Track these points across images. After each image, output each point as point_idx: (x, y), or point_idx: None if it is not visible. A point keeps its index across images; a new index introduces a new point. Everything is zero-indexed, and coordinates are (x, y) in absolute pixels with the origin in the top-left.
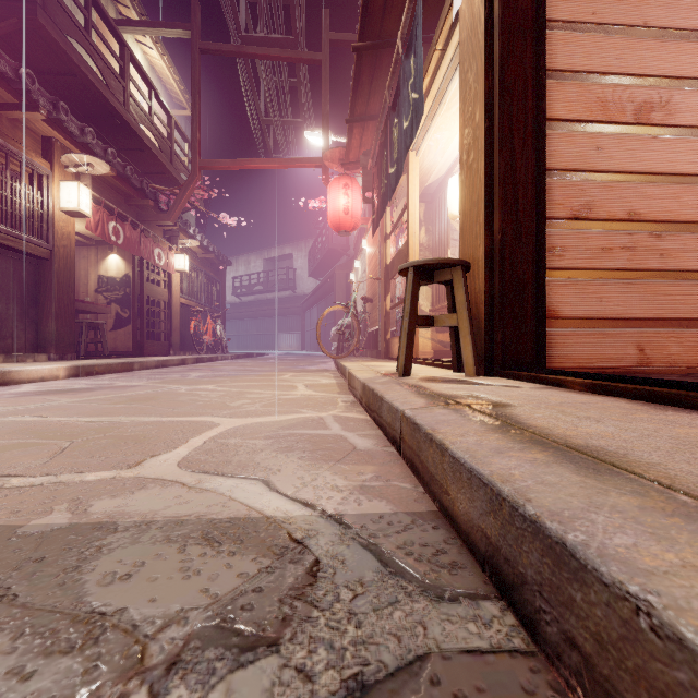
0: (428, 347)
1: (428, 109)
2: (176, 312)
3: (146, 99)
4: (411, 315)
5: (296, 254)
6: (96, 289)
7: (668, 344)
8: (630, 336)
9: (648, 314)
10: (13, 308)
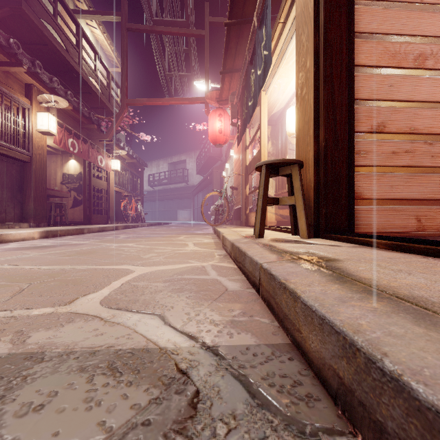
0: (273, 218)
1: (273, 63)
2: (112, 196)
3: (93, 61)
4: (264, 197)
5: (188, 160)
6: (61, 182)
7: (437, 216)
8: (411, 211)
9: (423, 196)
10: (6, 193)
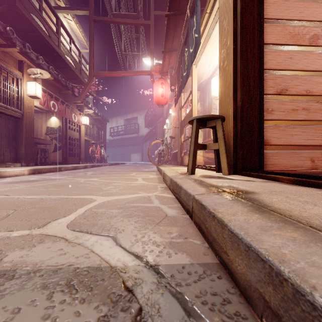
0: (201, 160)
1: (202, 44)
2: (82, 143)
3: (68, 44)
4: (195, 144)
5: (139, 117)
6: (45, 133)
7: None
8: (307, 154)
9: (316, 143)
10: (4, 141)
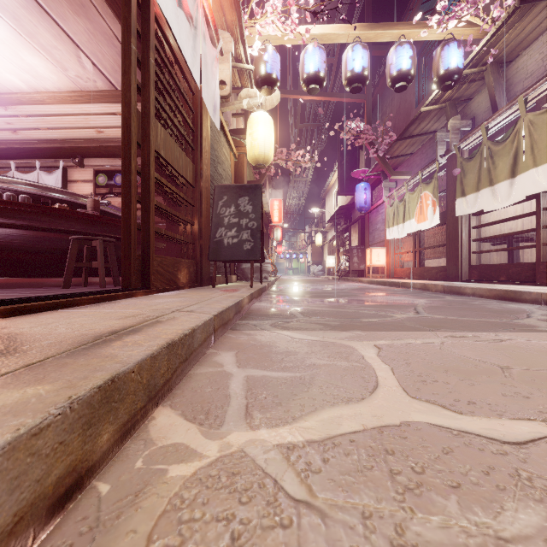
0: None
1: None
2: None
3: None
4: None
5: None
6: None
7: None
8: None
9: None
10: None
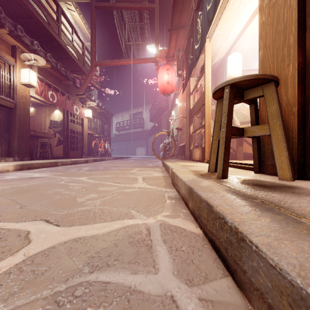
0: None
1: (220, 4)
2: (85, 137)
3: (70, 34)
4: (228, 126)
5: (144, 111)
6: (49, 126)
7: None
8: None
9: None
10: None
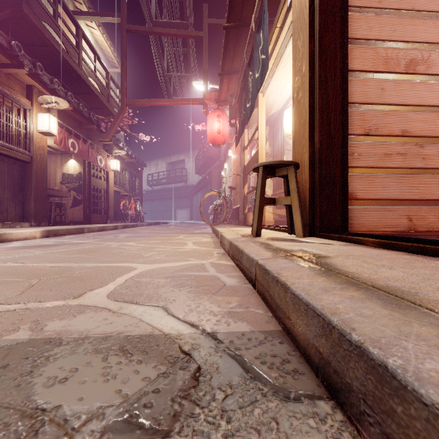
0: (270, 218)
1: (271, 66)
2: (111, 196)
3: (92, 61)
4: (261, 197)
5: (187, 160)
6: (61, 181)
7: (427, 216)
8: (403, 211)
9: (415, 197)
10: (8, 193)
